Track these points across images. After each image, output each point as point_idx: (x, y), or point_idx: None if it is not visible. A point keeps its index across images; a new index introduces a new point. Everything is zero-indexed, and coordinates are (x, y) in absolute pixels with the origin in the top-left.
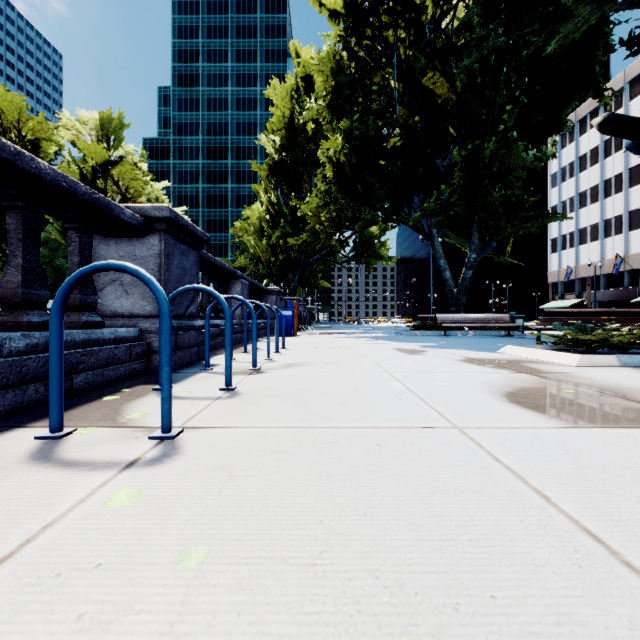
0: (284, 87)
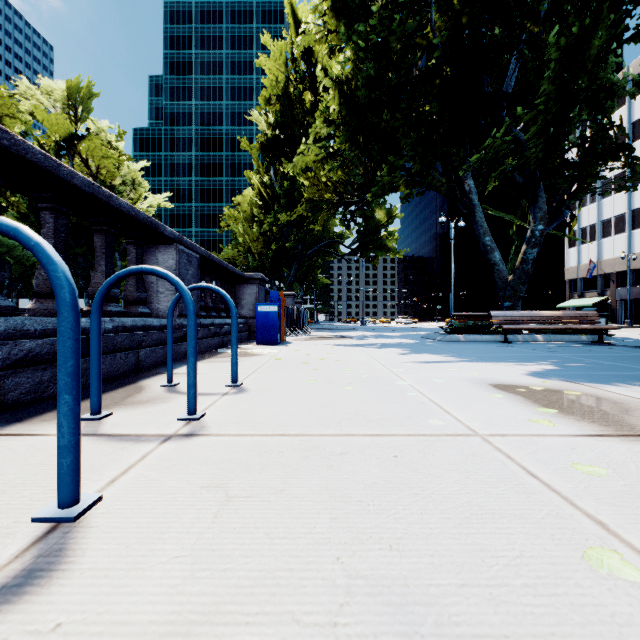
0: (277, 48)
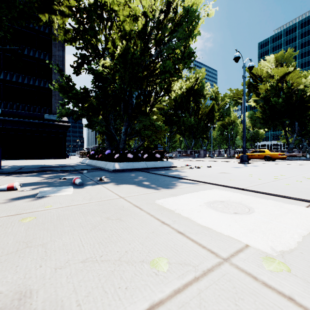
0: None
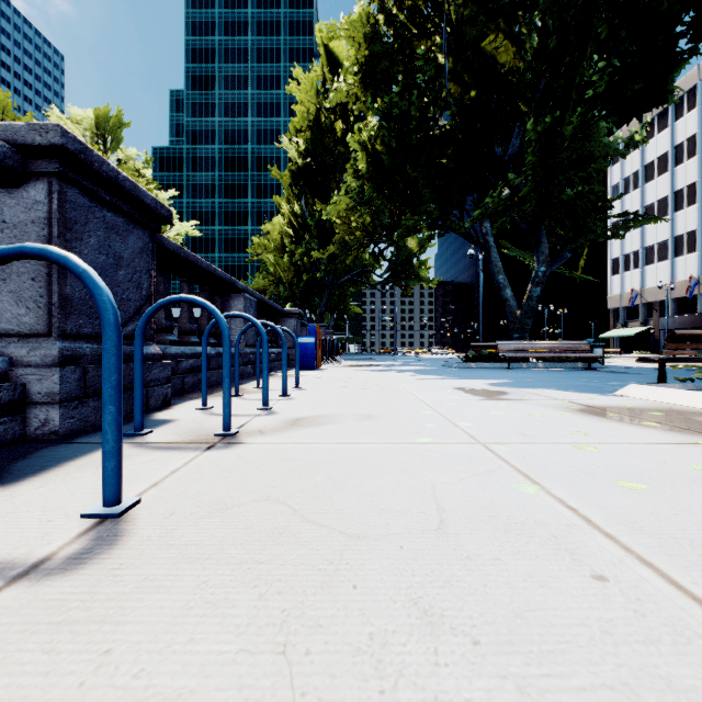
0: (309, 79)
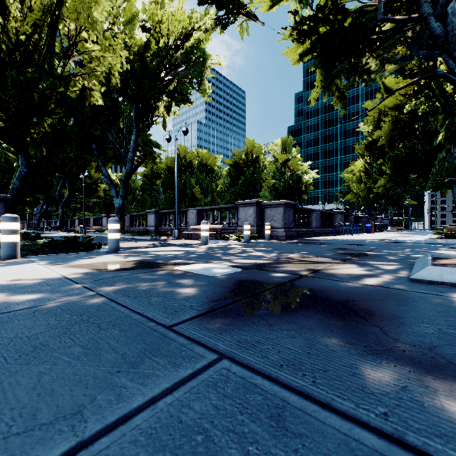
0: (374, 104)
